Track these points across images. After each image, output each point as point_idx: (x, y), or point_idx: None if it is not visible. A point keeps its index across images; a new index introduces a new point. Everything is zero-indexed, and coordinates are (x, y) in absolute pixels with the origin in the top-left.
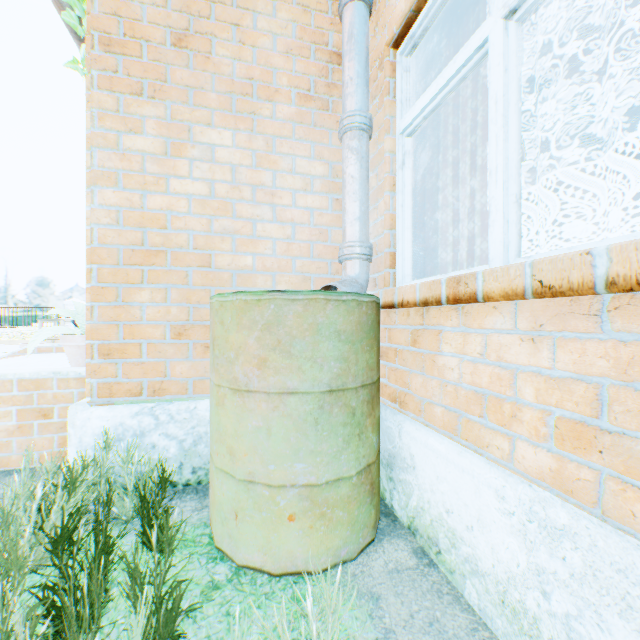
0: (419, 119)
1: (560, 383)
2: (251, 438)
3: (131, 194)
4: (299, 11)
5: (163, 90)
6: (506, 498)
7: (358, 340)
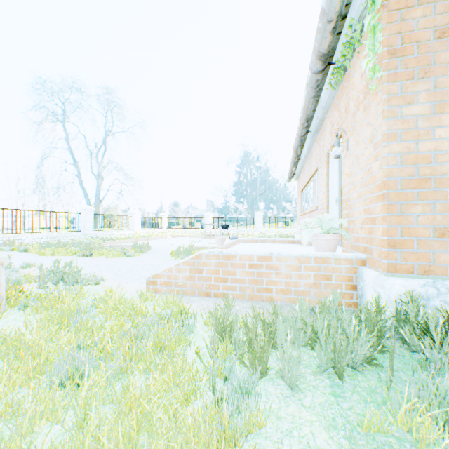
0: None
1: None
2: None
3: (407, 144)
4: None
5: (429, 71)
6: None
7: None
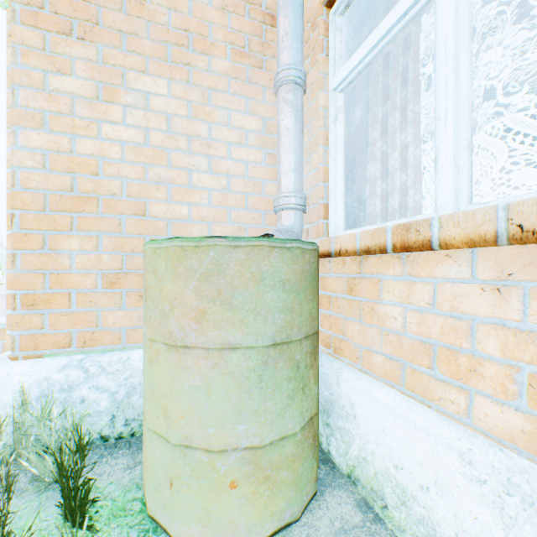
0: (354, 74)
1: (536, 338)
2: (188, 399)
3: (58, 137)
4: None
5: (94, 32)
6: (474, 464)
7: (302, 289)
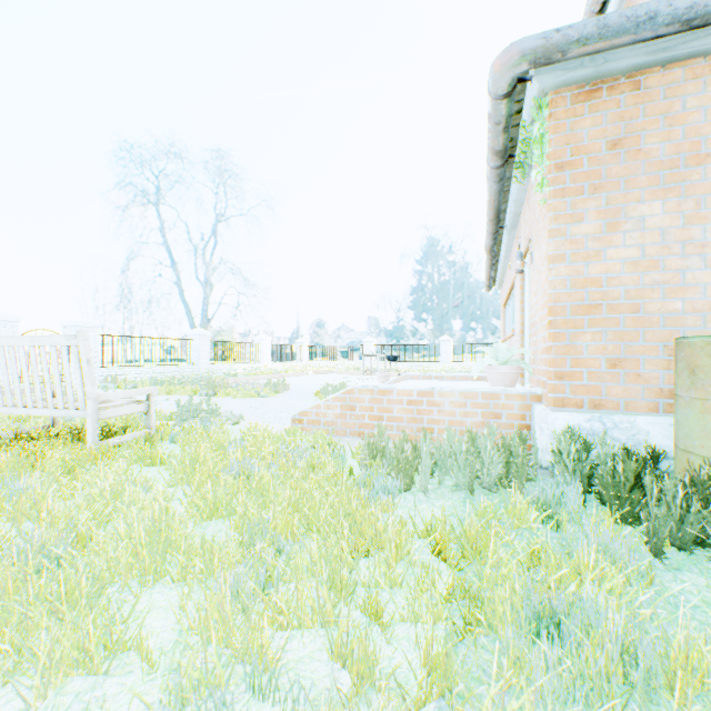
0: None
1: None
2: None
3: (576, 266)
4: None
5: (600, 186)
6: None
7: None
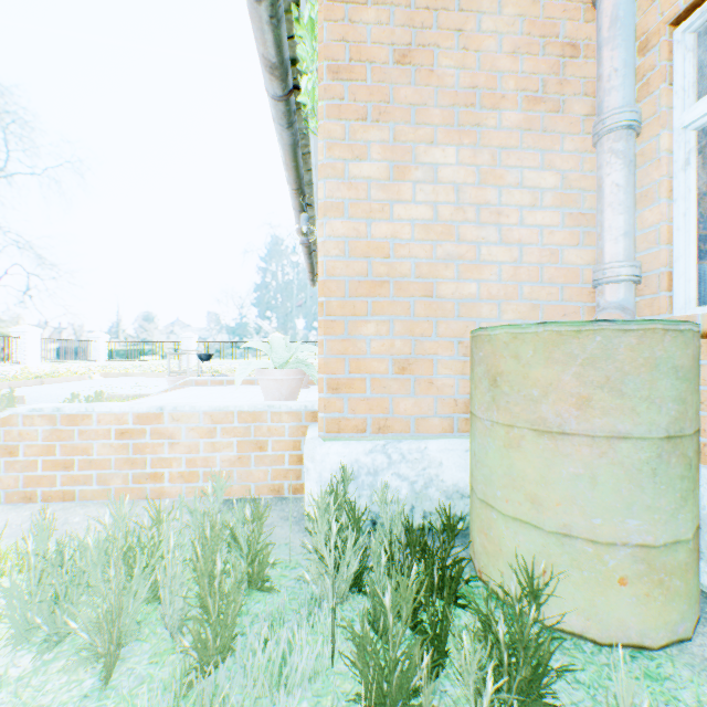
0: None
1: None
2: (565, 486)
3: (357, 223)
4: (527, 3)
5: (387, 112)
6: None
7: (691, 378)
